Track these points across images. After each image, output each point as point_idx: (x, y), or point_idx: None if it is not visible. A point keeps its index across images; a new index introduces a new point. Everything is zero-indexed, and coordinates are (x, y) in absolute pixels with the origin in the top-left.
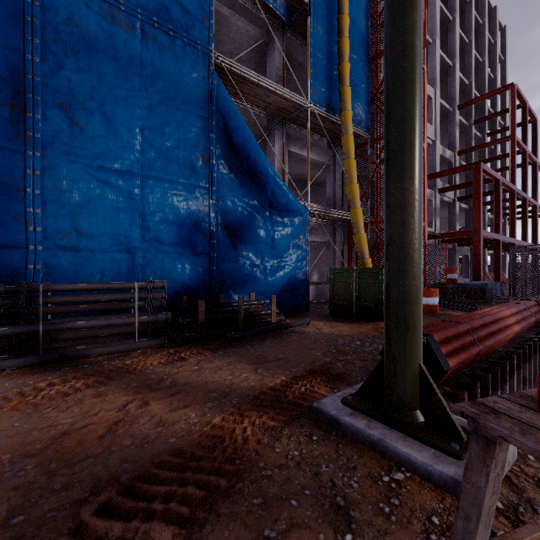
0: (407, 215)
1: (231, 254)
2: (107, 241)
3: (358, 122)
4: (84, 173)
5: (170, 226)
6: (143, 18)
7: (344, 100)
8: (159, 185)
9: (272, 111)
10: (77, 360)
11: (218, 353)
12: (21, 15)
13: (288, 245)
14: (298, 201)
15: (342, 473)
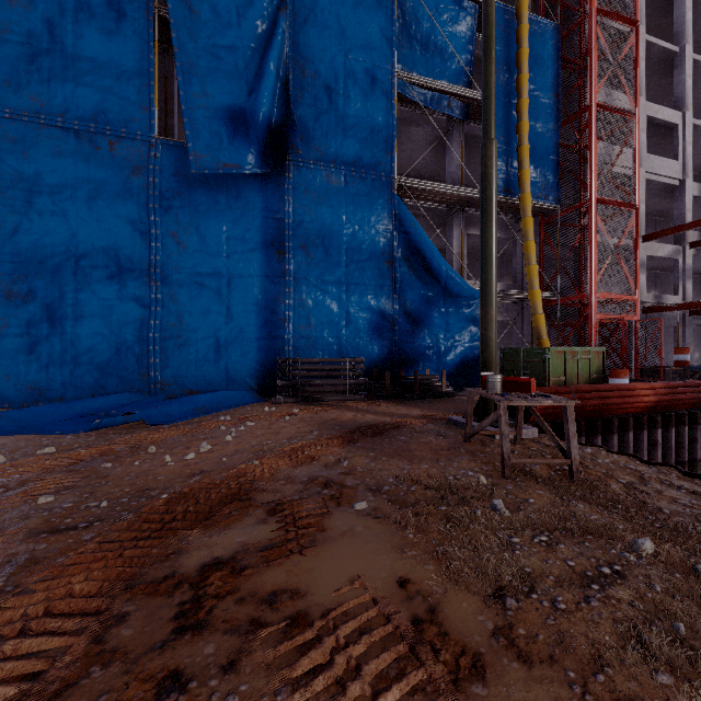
0: (487, 324)
1: (410, 337)
2: (326, 331)
3: (543, 197)
4: (313, 287)
5: (365, 318)
6: (347, 172)
7: (522, 184)
8: (357, 288)
9: (450, 203)
10: (318, 402)
11: (399, 404)
12: (282, 197)
13: (461, 328)
14: (471, 288)
15: (449, 432)
